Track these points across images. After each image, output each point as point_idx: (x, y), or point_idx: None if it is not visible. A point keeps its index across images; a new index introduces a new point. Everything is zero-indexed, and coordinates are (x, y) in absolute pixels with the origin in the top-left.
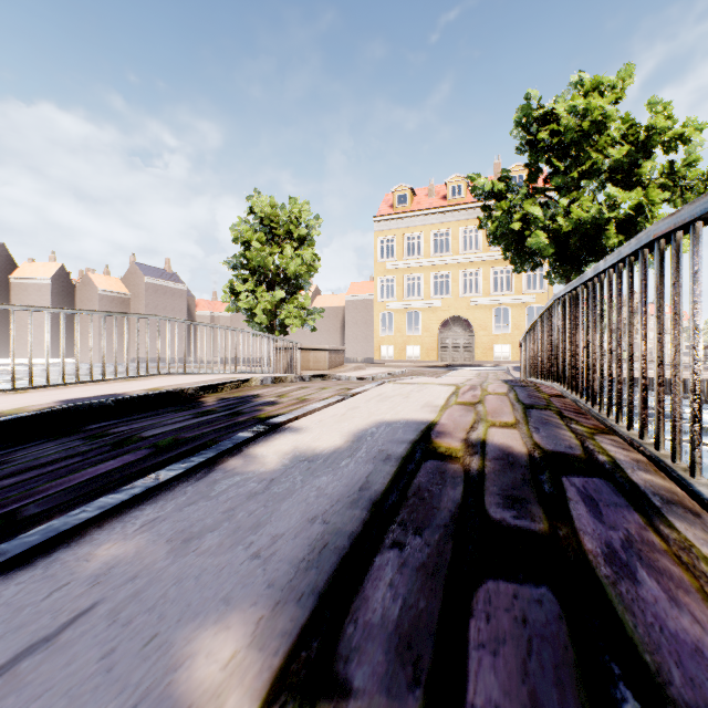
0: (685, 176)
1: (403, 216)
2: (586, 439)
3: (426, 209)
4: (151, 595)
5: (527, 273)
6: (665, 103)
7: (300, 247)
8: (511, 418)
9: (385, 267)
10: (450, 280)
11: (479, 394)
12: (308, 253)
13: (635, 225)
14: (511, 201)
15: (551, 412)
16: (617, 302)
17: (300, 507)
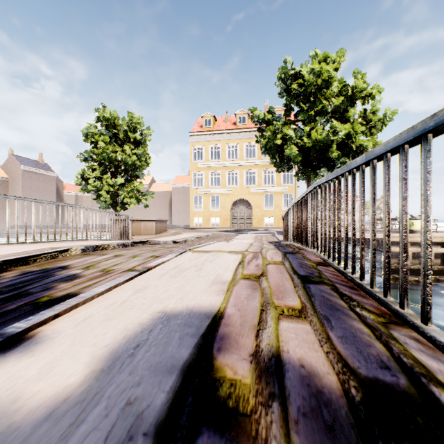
0: (371, 119)
1: (208, 133)
2: (389, 340)
3: (223, 130)
4: None
5: (283, 174)
6: (362, 74)
7: (136, 148)
8: (296, 300)
9: (197, 166)
10: (238, 176)
11: (261, 263)
12: (141, 153)
13: (346, 145)
14: (276, 126)
15: (327, 286)
16: (403, 185)
17: None
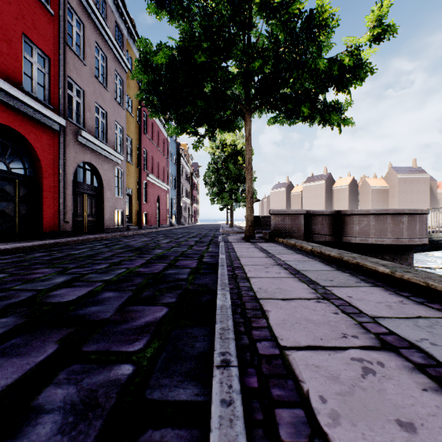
0: None
1: None
2: None
3: None
4: None
5: None
6: None
7: None
8: None
9: None
10: None
11: None
12: None
13: None
14: None
15: None
16: None
17: None
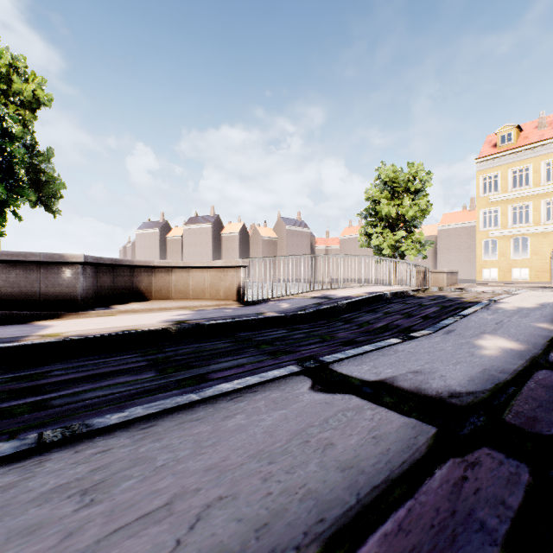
0: None
1: (507, 153)
2: None
3: (535, 142)
4: (513, 321)
5: None
6: None
7: (414, 197)
8: None
9: (487, 200)
10: None
11: None
12: (422, 201)
13: None
14: None
15: None
16: None
17: (537, 315)
